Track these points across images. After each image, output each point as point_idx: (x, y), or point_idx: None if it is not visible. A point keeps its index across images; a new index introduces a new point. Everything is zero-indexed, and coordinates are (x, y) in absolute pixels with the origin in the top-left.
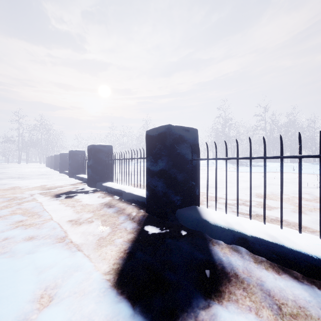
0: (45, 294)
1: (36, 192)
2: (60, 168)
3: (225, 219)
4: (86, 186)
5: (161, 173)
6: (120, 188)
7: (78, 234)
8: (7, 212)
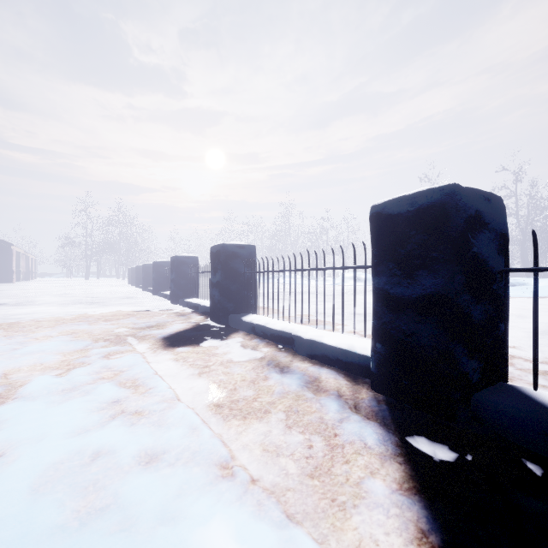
0: None
1: (127, 332)
2: (154, 286)
3: None
4: (209, 322)
5: (430, 303)
6: (284, 328)
7: (255, 451)
8: (87, 376)
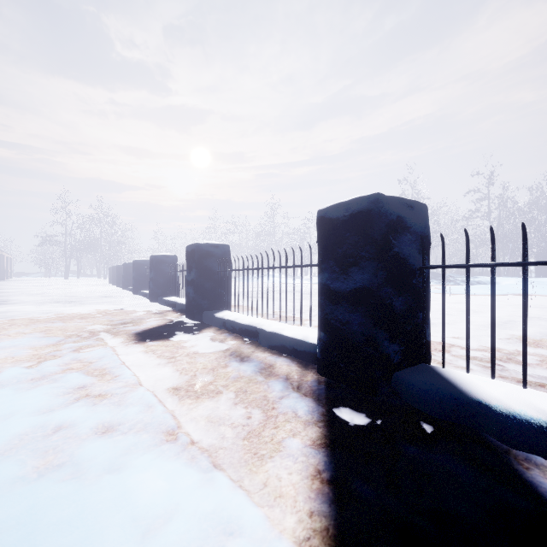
0: None
1: (101, 329)
2: (135, 285)
3: (528, 401)
4: (184, 318)
5: (359, 295)
6: (251, 323)
7: (200, 422)
8: (56, 367)
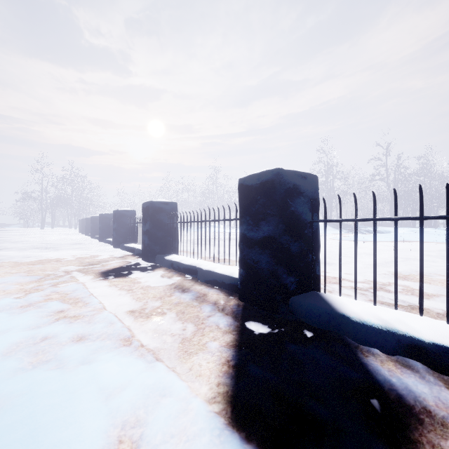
0: (124, 436)
1: (74, 269)
2: (101, 234)
3: (375, 314)
4: (140, 261)
5: (266, 241)
6: (192, 263)
7: (149, 333)
8: (40, 297)
